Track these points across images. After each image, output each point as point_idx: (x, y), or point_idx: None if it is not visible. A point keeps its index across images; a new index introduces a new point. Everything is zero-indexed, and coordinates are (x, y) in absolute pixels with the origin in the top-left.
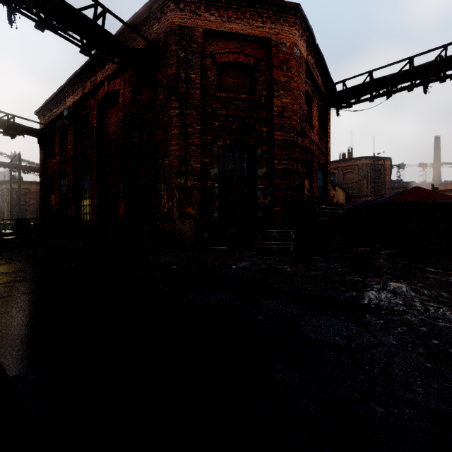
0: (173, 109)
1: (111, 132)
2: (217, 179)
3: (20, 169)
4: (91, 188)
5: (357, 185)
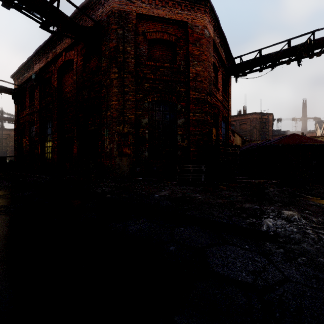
0: (113, 73)
1: (68, 91)
2: (147, 127)
3: (2, 119)
4: (52, 134)
5: (249, 133)
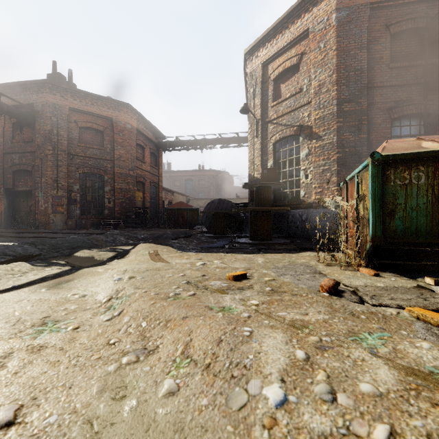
0: (48, 150)
1: None
2: (79, 192)
3: None
4: None
5: (207, 189)
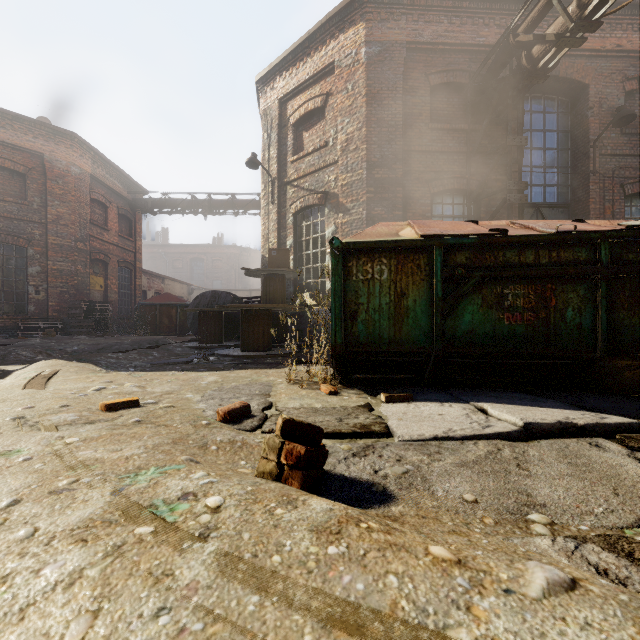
0: None
1: None
2: None
3: None
4: None
5: (226, 275)
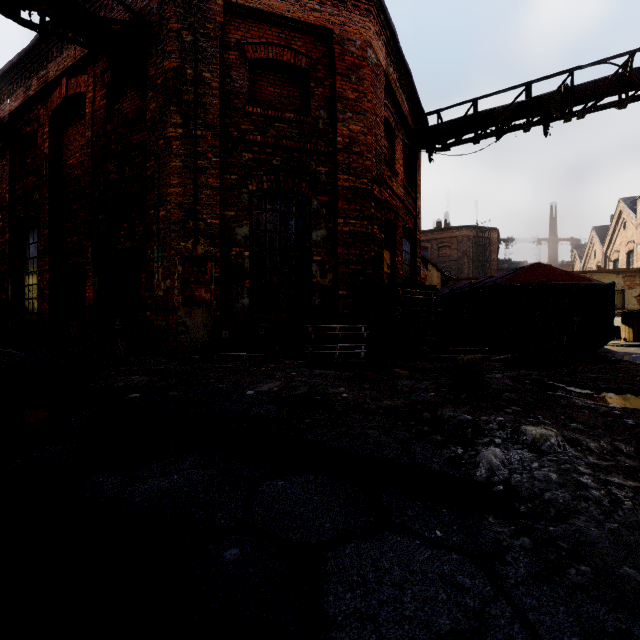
0: (173, 127)
1: (75, 163)
2: (247, 245)
3: None
4: (40, 257)
5: (456, 264)
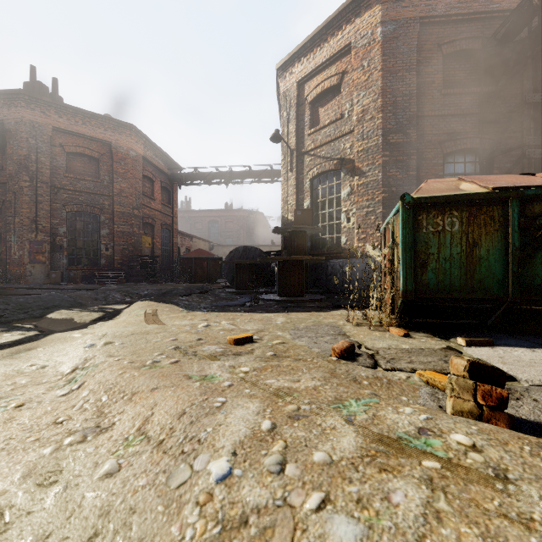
0: (24, 182)
1: None
2: (66, 236)
3: None
4: None
5: (236, 234)
